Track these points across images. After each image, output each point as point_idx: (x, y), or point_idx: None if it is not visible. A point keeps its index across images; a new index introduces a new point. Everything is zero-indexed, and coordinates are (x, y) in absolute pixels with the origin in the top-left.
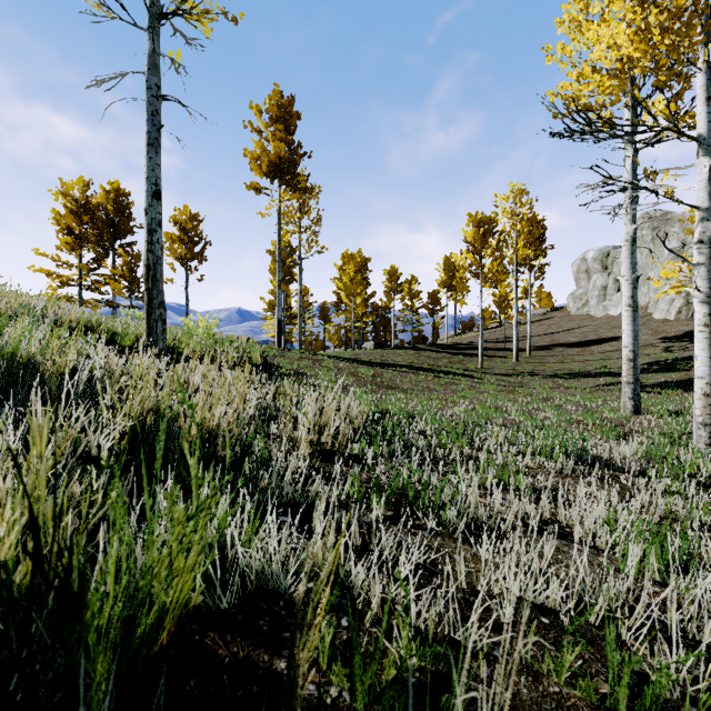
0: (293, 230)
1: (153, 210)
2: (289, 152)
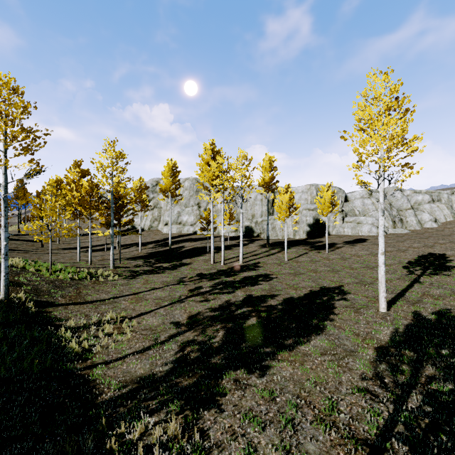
0: None
1: None
2: None
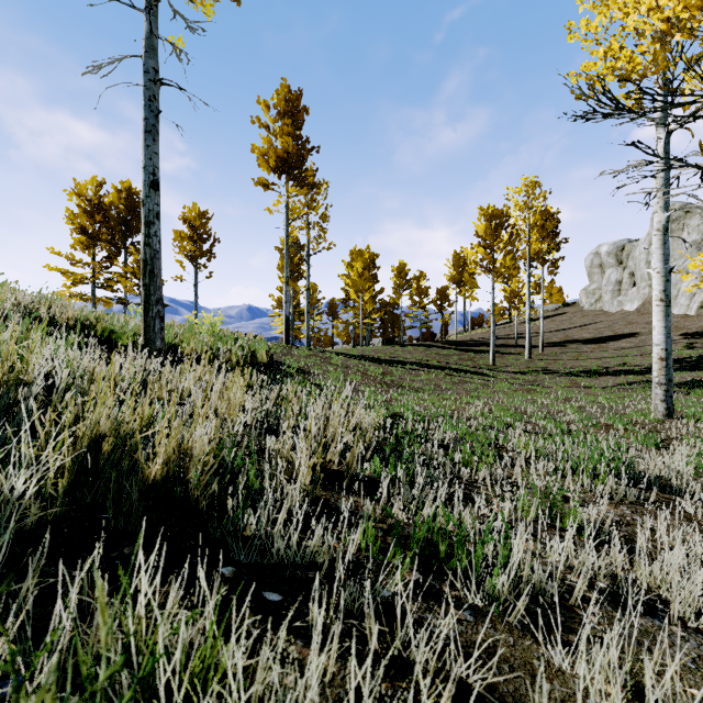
0: (301, 226)
1: (151, 201)
2: (297, 147)
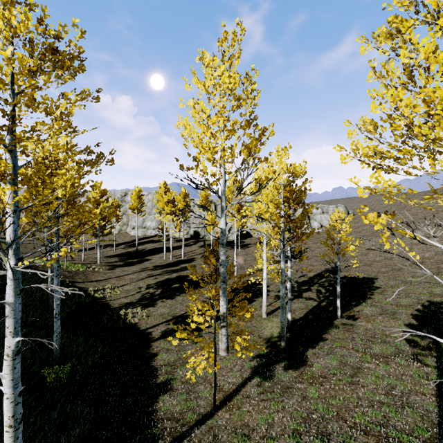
0: None
1: None
2: None
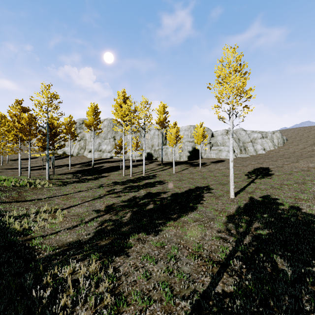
0: None
1: None
2: None
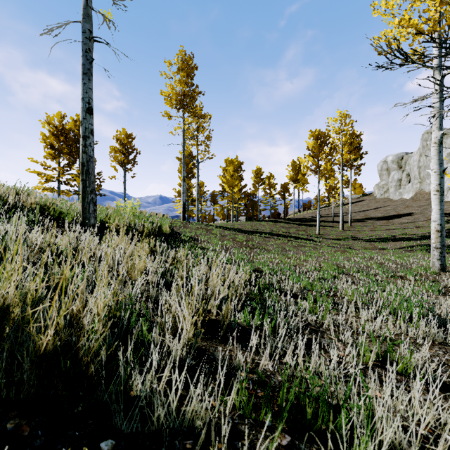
0: (193, 143)
1: (87, 122)
2: (190, 91)
